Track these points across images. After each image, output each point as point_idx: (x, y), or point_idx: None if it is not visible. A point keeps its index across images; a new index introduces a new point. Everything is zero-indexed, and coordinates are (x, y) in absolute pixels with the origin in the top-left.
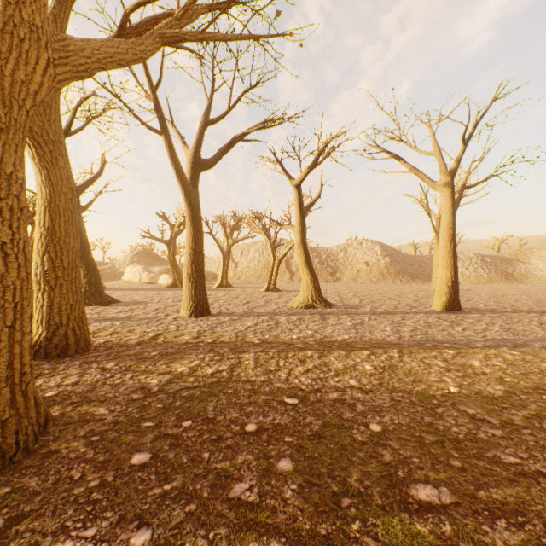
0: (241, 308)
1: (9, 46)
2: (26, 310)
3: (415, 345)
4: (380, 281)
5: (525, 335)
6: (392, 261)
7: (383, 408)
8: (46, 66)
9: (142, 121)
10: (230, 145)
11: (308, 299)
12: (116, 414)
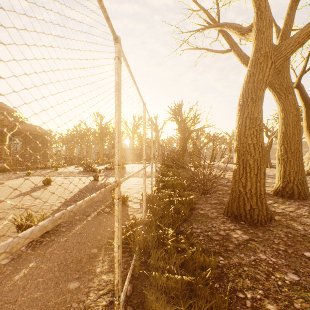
0: None
1: (256, 69)
2: (261, 169)
3: None
4: None
5: None
6: None
7: None
8: (270, 66)
9: None
10: None
11: None
12: (306, 232)
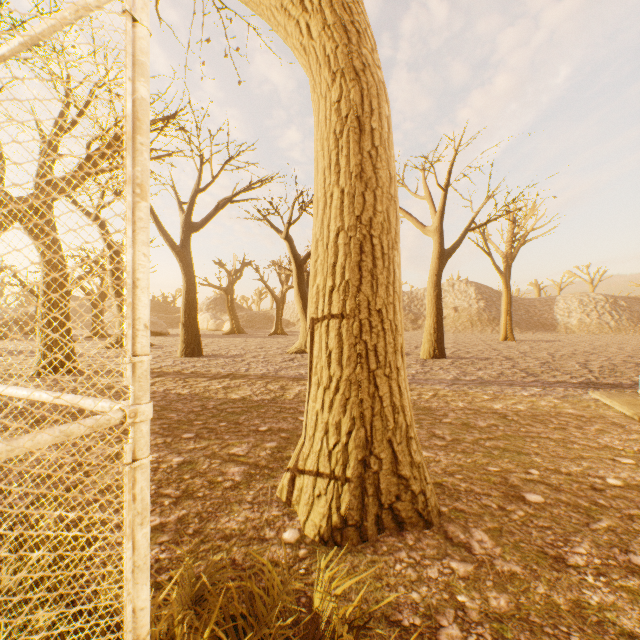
0: (240, 352)
1: None
2: None
3: (296, 378)
4: (467, 329)
5: (417, 376)
6: (487, 306)
7: (169, 400)
8: None
9: None
10: (217, 209)
11: (302, 344)
12: None
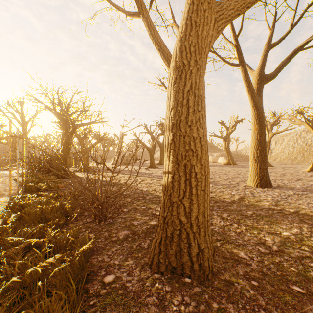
0: (296, 184)
1: (199, 17)
2: (207, 180)
3: None
4: None
5: None
6: None
7: None
8: (213, 23)
9: (227, 62)
10: (291, 56)
11: None
12: (256, 262)
